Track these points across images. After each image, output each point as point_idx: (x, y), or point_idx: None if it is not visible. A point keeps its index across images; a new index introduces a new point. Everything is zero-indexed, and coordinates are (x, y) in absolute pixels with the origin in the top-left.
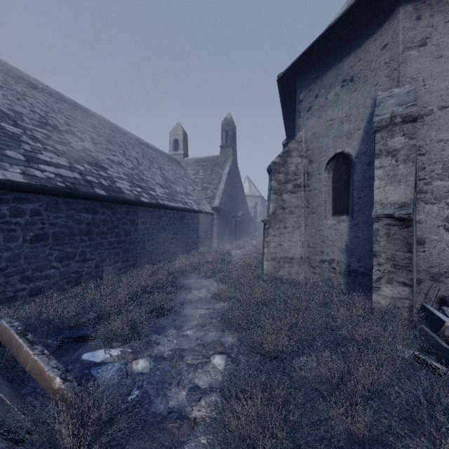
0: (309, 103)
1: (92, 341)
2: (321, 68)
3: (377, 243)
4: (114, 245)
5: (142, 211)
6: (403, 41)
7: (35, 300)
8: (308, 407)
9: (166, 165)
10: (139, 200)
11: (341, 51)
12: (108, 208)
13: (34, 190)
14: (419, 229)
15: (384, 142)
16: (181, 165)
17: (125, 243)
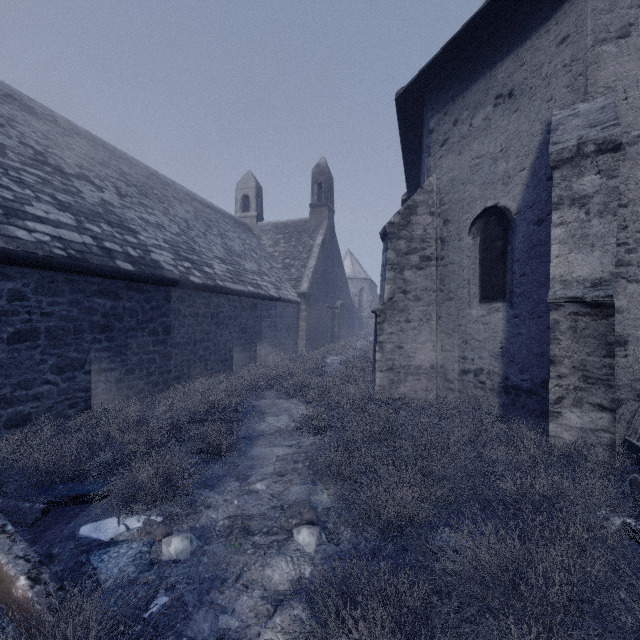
0: (444, 133)
1: (100, 502)
2: (463, 79)
3: (556, 342)
4: (148, 347)
5: (191, 297)
6: (593, 29)
7: (16, 434)
8: (466, 633)
9: (231, 231)
10: (186, 281)
11: (493, 52)
12: (138, 291)
13: (13, 260)
14: (619, 322)
15: (567, 184)
16: (253, 232)
17: (164, 344)
